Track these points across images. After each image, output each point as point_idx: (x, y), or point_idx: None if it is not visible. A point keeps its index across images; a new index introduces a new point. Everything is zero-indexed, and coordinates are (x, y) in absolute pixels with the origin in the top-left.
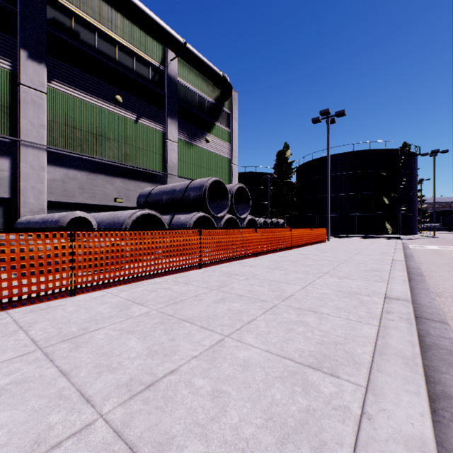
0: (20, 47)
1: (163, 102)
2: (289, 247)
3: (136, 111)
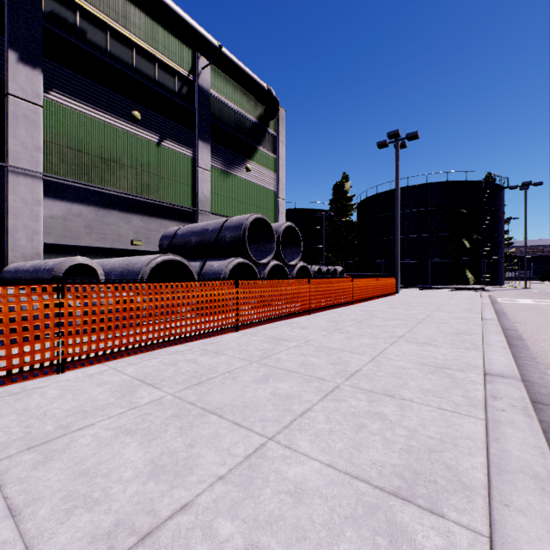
0: (8, 46)
1: (193, 120)
2: (351, 301)
3: (159, 131)
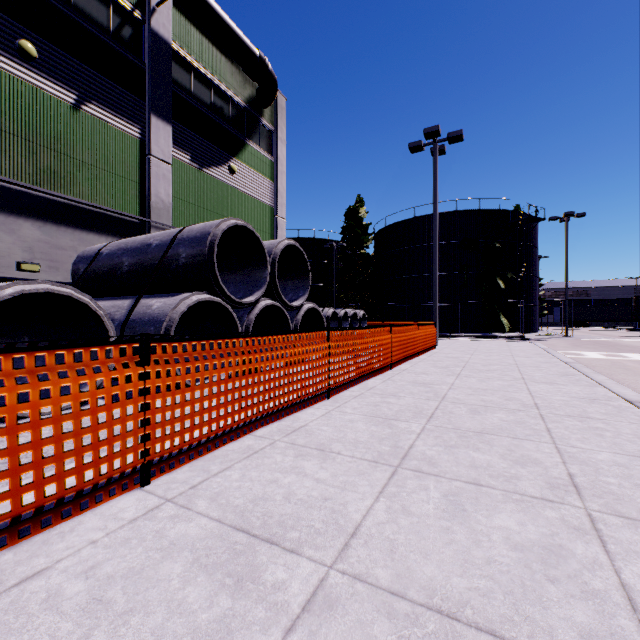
0: None
1: (142, 82)
2: (388, 365)
3: (77, 86)
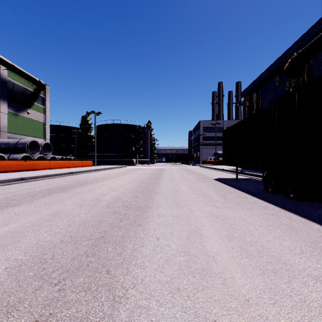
0: None
1: None
2: (68, 167)
3: None
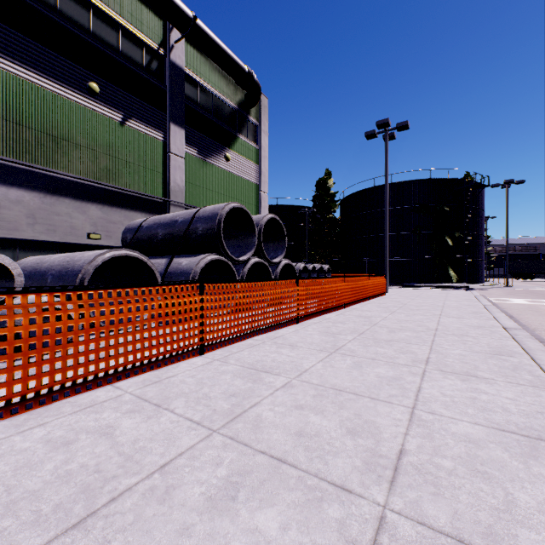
0: None
1: (164, 100)
2: (343, 305)
3: (123, 109)
